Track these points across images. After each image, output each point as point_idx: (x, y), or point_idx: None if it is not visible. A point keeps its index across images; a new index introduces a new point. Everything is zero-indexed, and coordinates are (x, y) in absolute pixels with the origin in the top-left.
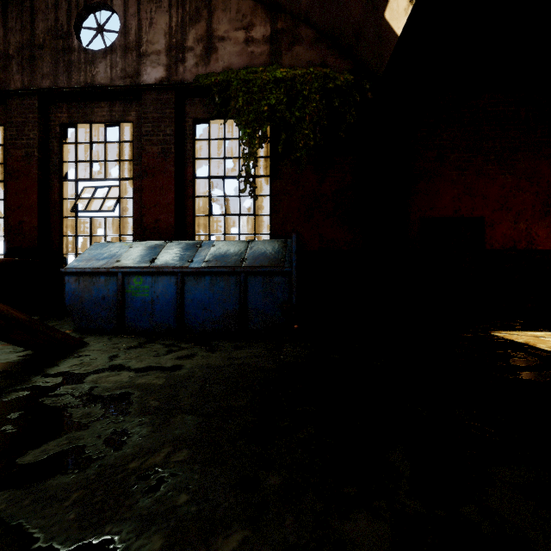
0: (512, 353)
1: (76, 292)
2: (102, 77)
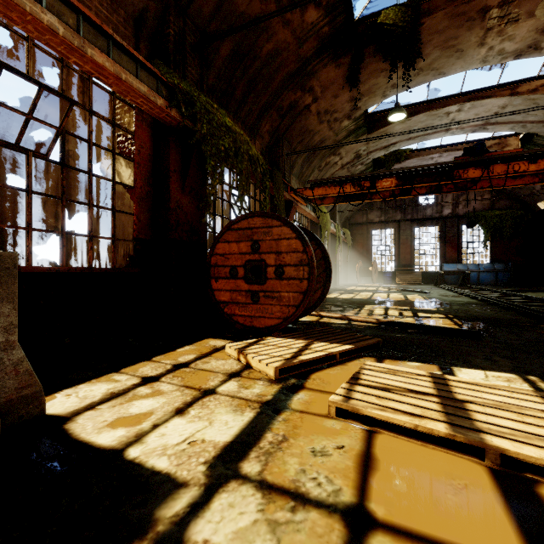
0: None
1: (447, 276)
2: (429, 213)
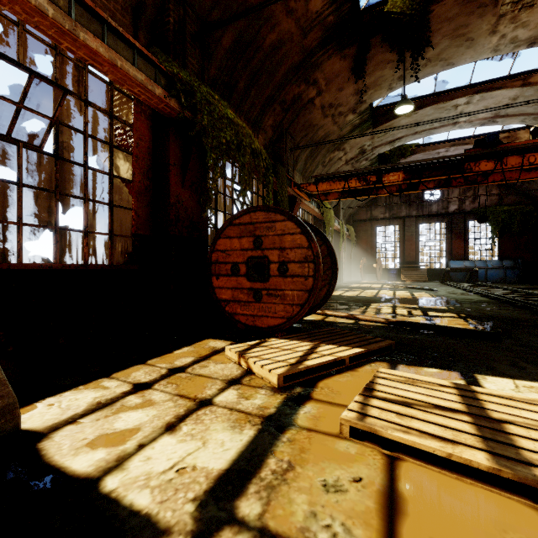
0: None
1: (453, 273)
2: (434, 209)
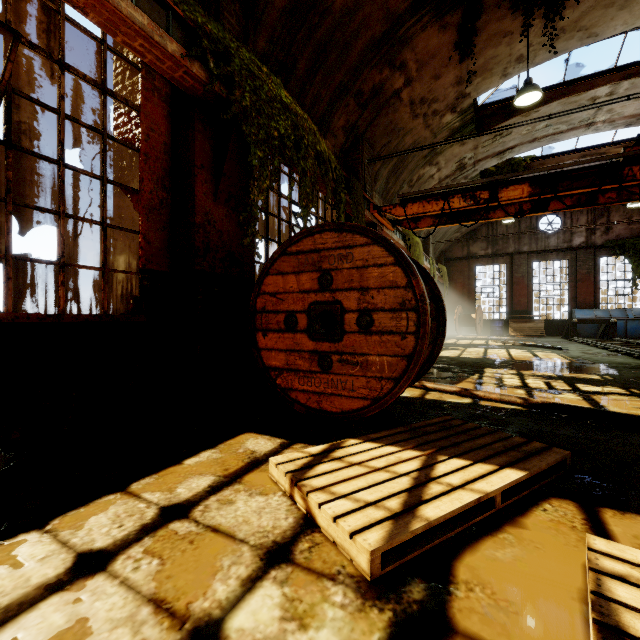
0: None
1: (580, 325)
2: (553, 243)
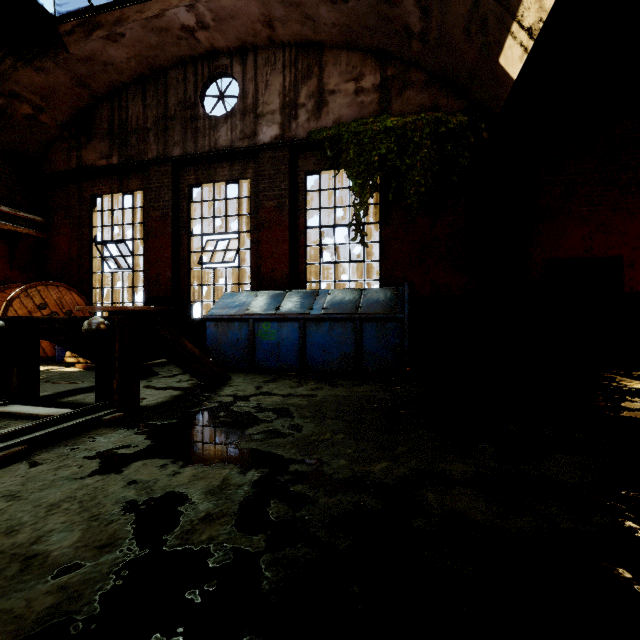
0: (629, 398)
1: (215, 335)
2: (224, 140)
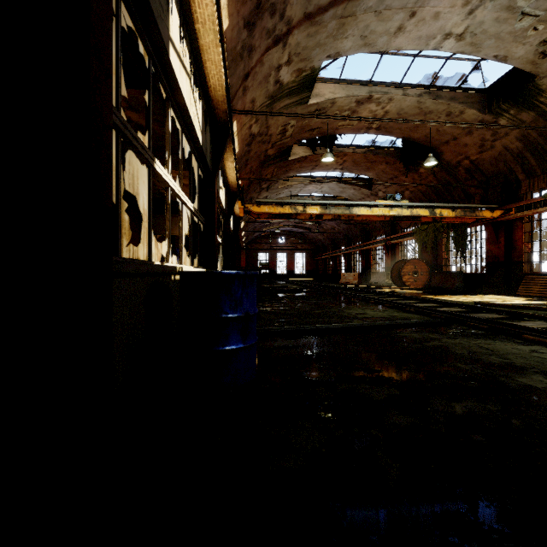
0: None
1: None
2: None
